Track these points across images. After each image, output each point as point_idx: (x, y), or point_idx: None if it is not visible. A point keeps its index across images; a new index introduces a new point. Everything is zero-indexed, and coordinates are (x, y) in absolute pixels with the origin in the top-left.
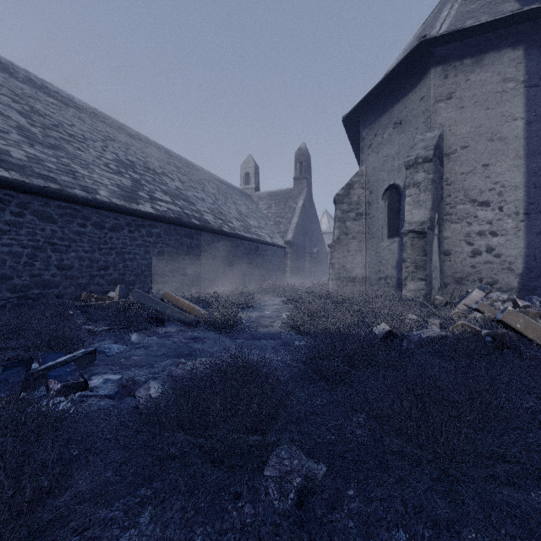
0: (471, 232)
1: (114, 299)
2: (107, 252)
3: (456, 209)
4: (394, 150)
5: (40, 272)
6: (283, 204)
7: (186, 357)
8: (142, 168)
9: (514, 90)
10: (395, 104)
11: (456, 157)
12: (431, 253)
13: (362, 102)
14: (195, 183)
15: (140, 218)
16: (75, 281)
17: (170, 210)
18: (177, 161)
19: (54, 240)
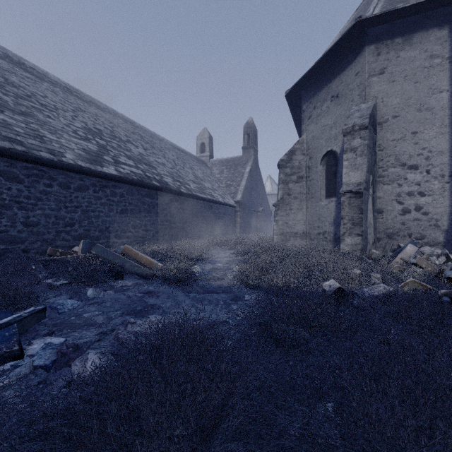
0: (401, 192)
1: (77, 253)
2: (73, 210)
3: (387, 172)
4: (331, 120)
5: (6, 229)
6: (233, 169)
7: (138, 314)
8: (109, 136)
9: (440, 66)
10: (332, 79)
11: (387, 126)
12: (367, 211)
13: (303, 78)
14: (157, 150)
15: (105, 179)
16: (41, 236)
17: (132, 172)
18: (141, 131)
19: (20, 199)
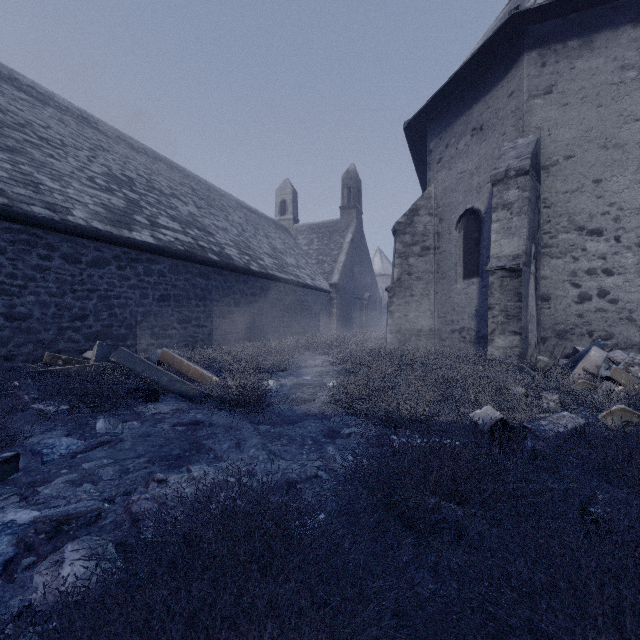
0: (577, 269)
1: (90, 362)
2: (85, 295)
3: (557, 239)
4: (472, 163)
5: None
6: (327, 238)
7: (173, 463)
8: (143, 187)
9: (635, 81)
10: (473, 104)
11: (557, 171)
12: (527, 297)
13: (430, 103)
14: (216, 210)
15: (135, 250)
16: (34, 335)
17: (178, 240)
18: (193, 182)
19: (0, 278)
